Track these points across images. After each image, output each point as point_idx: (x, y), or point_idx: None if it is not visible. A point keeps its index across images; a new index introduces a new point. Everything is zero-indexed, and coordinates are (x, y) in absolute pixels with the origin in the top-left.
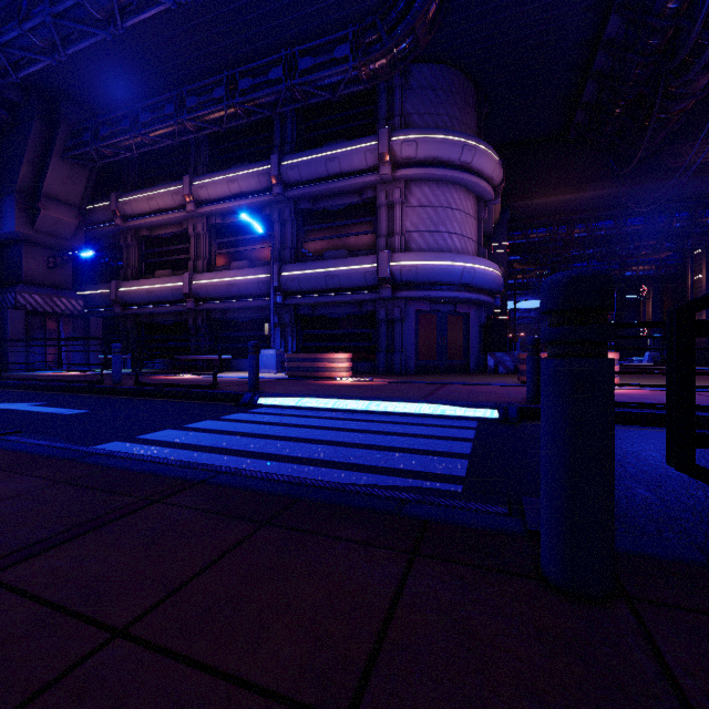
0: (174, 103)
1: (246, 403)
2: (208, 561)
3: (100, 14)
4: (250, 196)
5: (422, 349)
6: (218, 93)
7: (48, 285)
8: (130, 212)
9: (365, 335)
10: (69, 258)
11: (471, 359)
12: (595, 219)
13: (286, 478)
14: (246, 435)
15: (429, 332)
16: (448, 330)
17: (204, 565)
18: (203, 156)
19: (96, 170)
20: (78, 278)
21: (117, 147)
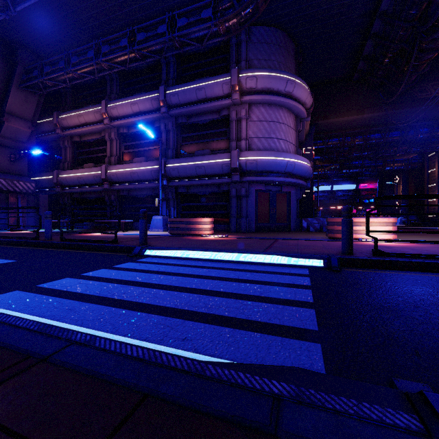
0: (93, 50)
1: (136, 254)
2: None
3: None
4: (146, 114)
5: (260, 215)
6: (123, 43)
7: (10, 172)
8: (66, 124)
9: (222, 206)
10: (24, 155)
11: (291, 222)
12: (369, 133)
13: (140, 351)
14: (127, 283)
15: (264, 204)
16: (276, 203)
17: None
18: (115, 88)
19: (44, 96)
20: (32, 169)
21: (56, 80)
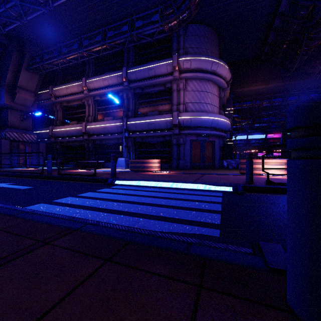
0: (77, 43)
1: (109, 183)
2: (66, 292)
3: (42, 0)
4: (113, 87)
5: (193, 157)
6: (98, 38)
7: (20, 128)
8: (58, 94)
9: (166, 151)
10: (30, 116)
11: (216, 162)
12: (273, 97)
13: (123, 227)
14: (107, 200)
15: (196, 150)
16: (205, 149)
17: (62, 296)
18: (91, 68)
19: (43, 75)
20: (34, 125)
21: (52, 64)
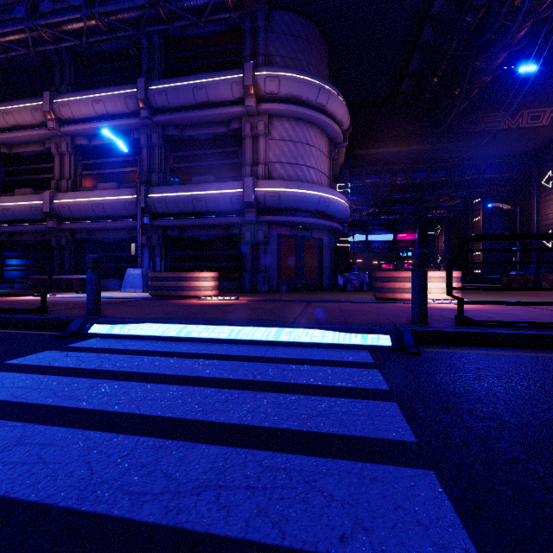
0: (25, 6)
1: (72, 333)
2: None
3: None
4: (117, 118)
5: (283, 269)
6: (76, 0)
7: None
8: None
9: (231, 256)
10: None
11: (324, 278)
12: (412, 171)
13: None
14: None
15: (289, 255)
16: (305, 253)
17: None
18: (67, 76)
19: None
20: None
21: None
